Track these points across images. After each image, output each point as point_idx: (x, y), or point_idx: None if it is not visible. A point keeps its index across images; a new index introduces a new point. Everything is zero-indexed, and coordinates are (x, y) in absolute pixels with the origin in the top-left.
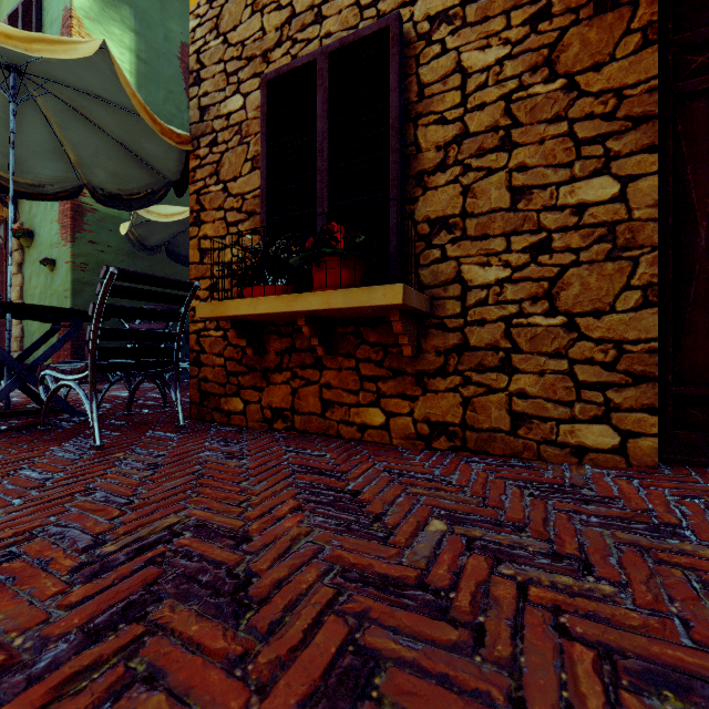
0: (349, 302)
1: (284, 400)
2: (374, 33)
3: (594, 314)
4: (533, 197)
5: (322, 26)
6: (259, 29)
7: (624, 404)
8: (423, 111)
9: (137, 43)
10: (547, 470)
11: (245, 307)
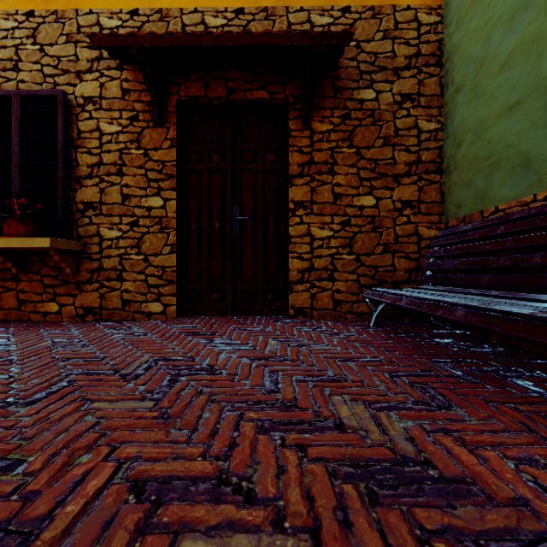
0: (21, 245)
1: None
2: (50, 95)
3: (155, 255)
4: (132, 200)
5: (19, 74)
6: None
7: (165, 293)
8: (80, 145)
9: None
10: (131, 323)
11: None
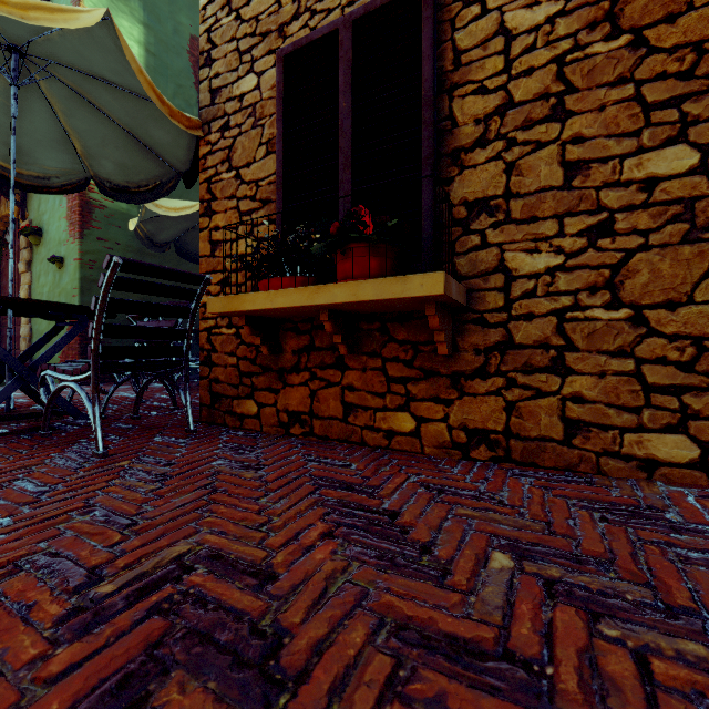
0: (380, 294)
1: (301, 403)
2: None
3: (667, 305)
4: (591, 173)
5: None
6: (275, 2)
7: (705, 411)
8: (460, 80)
9: (146, 36)
10: (612, 487)
11: (261, 301)
